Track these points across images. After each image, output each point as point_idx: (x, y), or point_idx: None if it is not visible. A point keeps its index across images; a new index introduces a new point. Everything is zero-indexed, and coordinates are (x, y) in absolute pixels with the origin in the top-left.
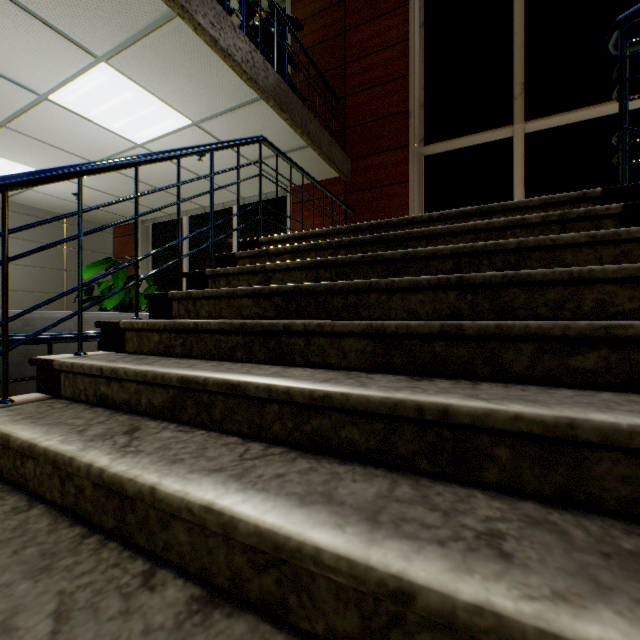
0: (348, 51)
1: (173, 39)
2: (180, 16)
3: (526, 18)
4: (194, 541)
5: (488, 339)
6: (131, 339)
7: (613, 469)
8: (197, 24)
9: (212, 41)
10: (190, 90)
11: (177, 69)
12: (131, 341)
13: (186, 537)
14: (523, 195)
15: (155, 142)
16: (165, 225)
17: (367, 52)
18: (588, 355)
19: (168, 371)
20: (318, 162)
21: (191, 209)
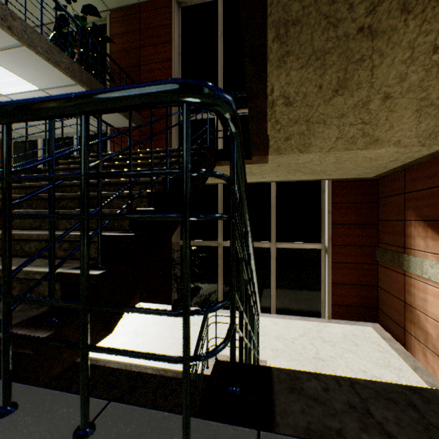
0: (142, 58)
1: (25, 53)
2: (28, 47)
3: (224, 63)
4: (21, 221)
5: (118, 185)
6: (0, 193)
7: (116, 202)
8: (38, 52)
9: (47, 59)
10: (37, 74)
11: (28, 65)
12: (0, 193)
13: (19, 221)
14: (222, 145)
15: (15, 95)
16: (24, 143)
17: (152, 61)
18: (137, 187)
19: (17, 195)
20: (122, 117)
21: (44, 135)
